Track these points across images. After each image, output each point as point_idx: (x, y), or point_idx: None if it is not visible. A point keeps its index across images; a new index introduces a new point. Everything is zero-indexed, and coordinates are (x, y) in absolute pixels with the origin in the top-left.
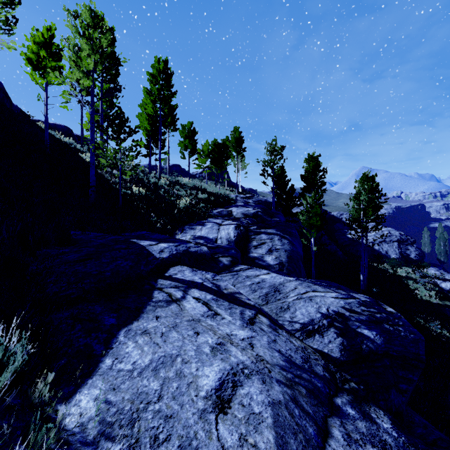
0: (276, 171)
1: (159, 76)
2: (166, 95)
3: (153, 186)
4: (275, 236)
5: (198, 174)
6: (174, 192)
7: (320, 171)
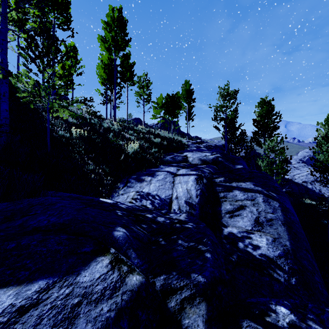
0: (230, 115)
1: (114, 24)
2: (120, 42)
3: (103, 130)
4: (257, 195)
5: (154, 125)
6: (124, 136)
7: (274, 115)
